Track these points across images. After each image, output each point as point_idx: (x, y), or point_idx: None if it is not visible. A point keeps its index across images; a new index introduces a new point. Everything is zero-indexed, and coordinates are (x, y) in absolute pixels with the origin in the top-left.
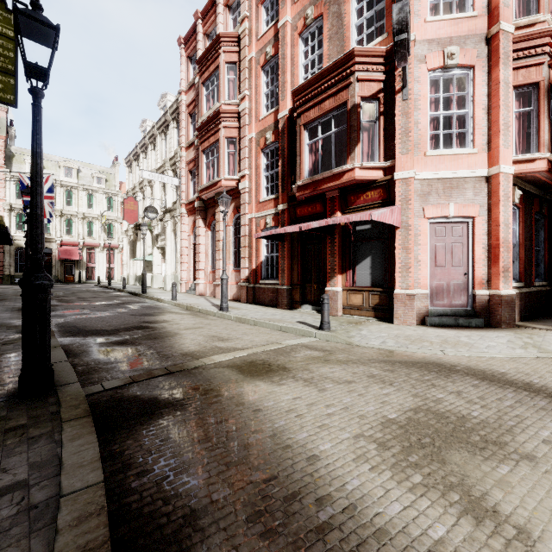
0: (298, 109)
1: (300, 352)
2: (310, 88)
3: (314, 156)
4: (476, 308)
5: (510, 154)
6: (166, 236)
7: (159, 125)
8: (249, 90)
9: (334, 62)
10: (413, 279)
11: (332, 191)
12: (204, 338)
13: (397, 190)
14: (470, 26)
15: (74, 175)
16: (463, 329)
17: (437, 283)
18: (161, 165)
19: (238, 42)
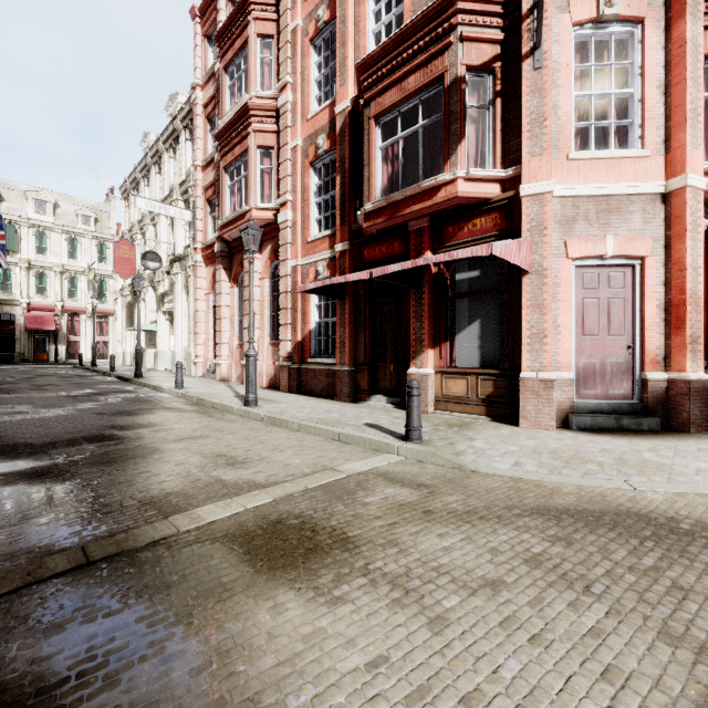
0: (367, 93)
1: (375, 490)
2: (384, 58)
3: (390, 166)
4: (648, 401)
5: (700, 159)
6: (175, 296)
7: (165, 137)
8: (293, 75)
9: (423, 12)
10: (551, 354)
11: (419, 220)
12: (202, 460)
13: (524, 213)
14: None
15: (49, 211)
16: (635, 436)
17: (586, 361)
18: (168, 193)
19: (276, 6)
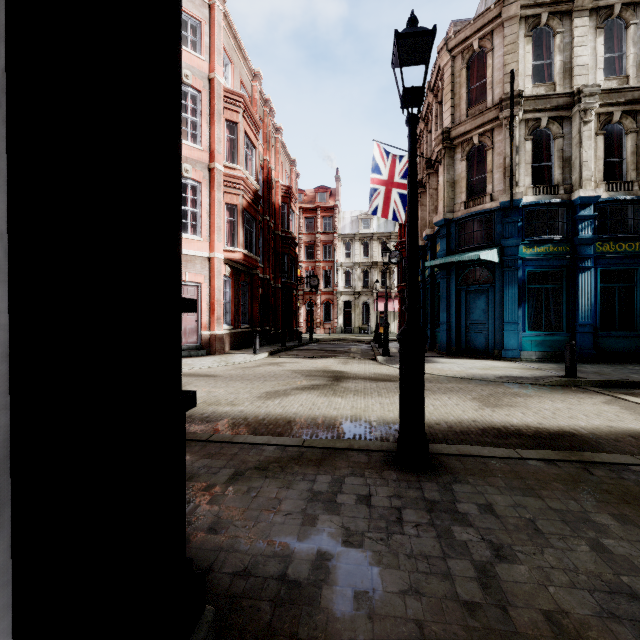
0: None
1: None
2: None
3: None
4: (203, 343)
5: (222, 246)
6: None
7: None
8: None
9: None
10: None
11: None
12: None
13: None
14: (199, 155)
15: None
16: (193, 358)
17: None
18: None
19: None
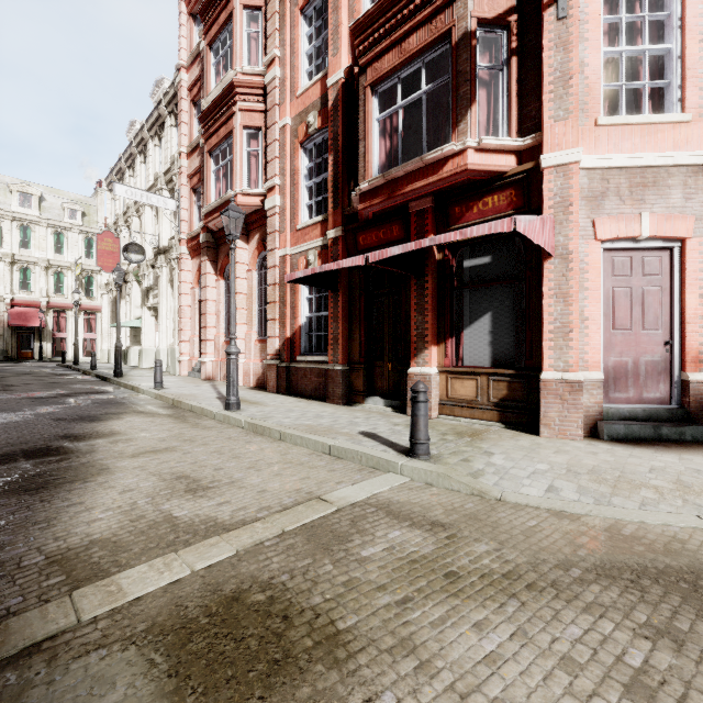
0: (362, 58)
1: (375, 535)
2: (382, 17)
3: (389, 141)
4: (690, 406)
5: None
6: (160, 290)
7: (150, 124)
8: (281, 48)
9: None
10: (578, 352)
11: (421, 200)
12: (156, 484)
13: (546, 187)
14: None
15: (34, 205)
16: (681, 449)
17: (616, 360)
18: (153, 182)
19: None
